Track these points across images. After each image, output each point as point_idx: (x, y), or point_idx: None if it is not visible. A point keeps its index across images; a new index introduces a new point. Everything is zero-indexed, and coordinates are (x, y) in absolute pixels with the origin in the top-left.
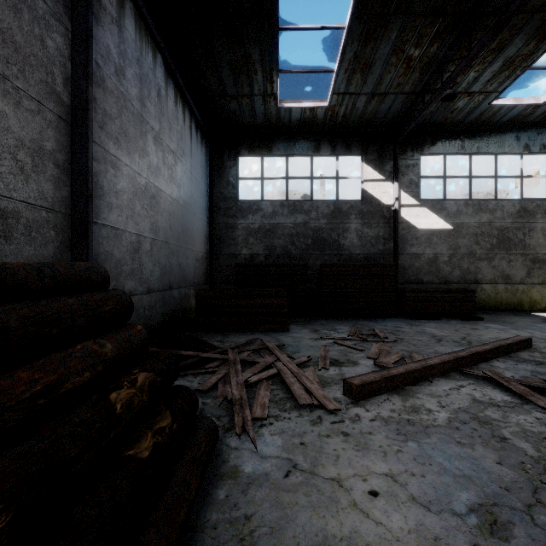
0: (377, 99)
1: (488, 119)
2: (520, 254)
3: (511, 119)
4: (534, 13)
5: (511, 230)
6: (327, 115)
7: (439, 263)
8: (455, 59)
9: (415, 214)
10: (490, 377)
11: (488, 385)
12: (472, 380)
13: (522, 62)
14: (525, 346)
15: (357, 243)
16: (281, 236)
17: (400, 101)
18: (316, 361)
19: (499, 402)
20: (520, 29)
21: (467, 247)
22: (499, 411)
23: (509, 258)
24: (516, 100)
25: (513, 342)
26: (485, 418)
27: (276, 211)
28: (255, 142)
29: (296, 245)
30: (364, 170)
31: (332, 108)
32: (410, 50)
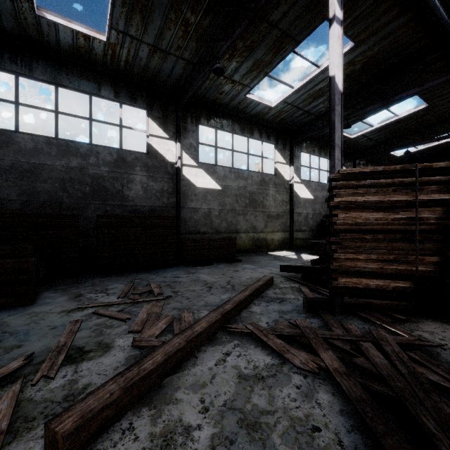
0: (160, 55)
1: (244, 109)
2: (261, 211)
3: (257, 113)
4: (273, 27)
5: (256, 194)
6: (107, 53)
7: (212, 216)
8: (222, 38)
9: (194, 174)
10: (252, 332)
11: (251, 342)
12: (237, 340)
13: (264, 68)
14: (270, 284)
15: (143, 195)
16: (47, 180)
17: (181, 67)
18: (41, 361)
19: (263, 370)
20: (265, 37)
21: (231, 205)
22: (265, 390)
23: (256, 214)
24: (260, 99)
25: (263, 283)
26: (253, 414)
27: (40, 148)
28: (4, 52)
29: (69, 192)
30: (150, 124)
31: (112, 47)
32: (187, 13)
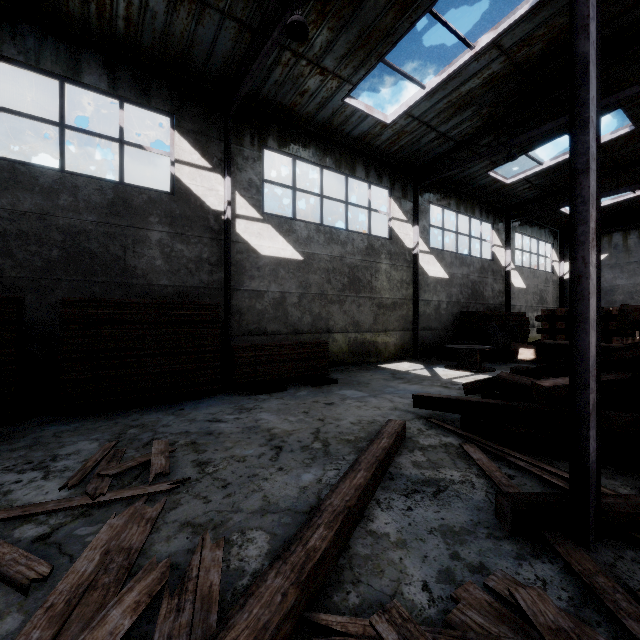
0: (189, 8)
1: (340, 126)
2: (369, 298)
3: (362, 135)
4: None
5: (361, 269)
6: None
7: (288, 305)
8: None
9: (256, 232)
10: None
11: None
12: None
13: (378, 44)
14: (402, 440)
15: (163, 267)
16: None
17: (230, 36)
18: None
19: None
20: None
21: (319, 286)
22: None
23: (359, 302)
24: (368, 108)
25: (391, 443)
26: None
27: None
28: None
29: (17, 258)
30: (176, 142)
31: None
32: None
